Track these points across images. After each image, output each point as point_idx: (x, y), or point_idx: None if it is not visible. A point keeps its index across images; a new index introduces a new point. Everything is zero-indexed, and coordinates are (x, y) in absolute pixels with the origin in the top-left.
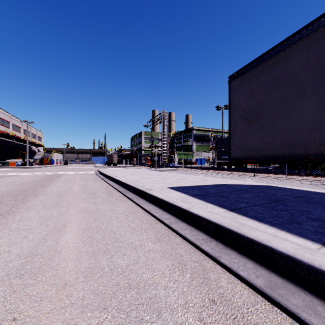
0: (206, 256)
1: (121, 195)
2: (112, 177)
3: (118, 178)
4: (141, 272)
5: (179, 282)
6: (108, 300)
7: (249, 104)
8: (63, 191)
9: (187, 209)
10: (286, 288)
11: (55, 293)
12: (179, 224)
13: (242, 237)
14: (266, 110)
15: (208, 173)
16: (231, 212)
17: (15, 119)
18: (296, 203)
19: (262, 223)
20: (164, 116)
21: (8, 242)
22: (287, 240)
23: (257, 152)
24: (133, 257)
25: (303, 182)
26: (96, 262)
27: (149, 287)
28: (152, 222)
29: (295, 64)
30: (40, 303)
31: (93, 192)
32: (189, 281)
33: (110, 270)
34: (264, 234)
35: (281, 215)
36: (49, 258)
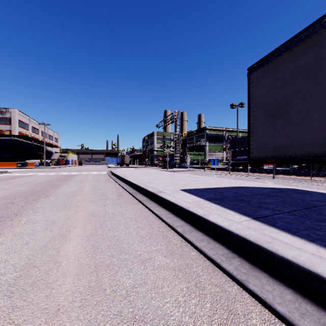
0: (229, 278)
1: (131, 197)
2: (123, 178)
3: (129, 179)
4: (149, 298)
5: (197, 316)
6: None
7: (272, 98)
8: (74, 192)
9: (203, 216)
10: None
11: (44, 323)
12: (193, 233)
13: (275, 257)
14: (294, 103)
15: (222, 174)
16: (255, 220)
17: (34, 122)
18: None
19: (297, 237)
20: (176, 115)
21: (8, 249)
22: None
23: (282, 151)
24: (141, 275)
25: None
26: (97, 280)
27: (159, 320)
28: (163, 229)
29: None
30: None
31: (103, 193)
32: (210, 315)
33: (113, 292)
34: (304, 254)
35: (318, 227)
36: (46, 271)
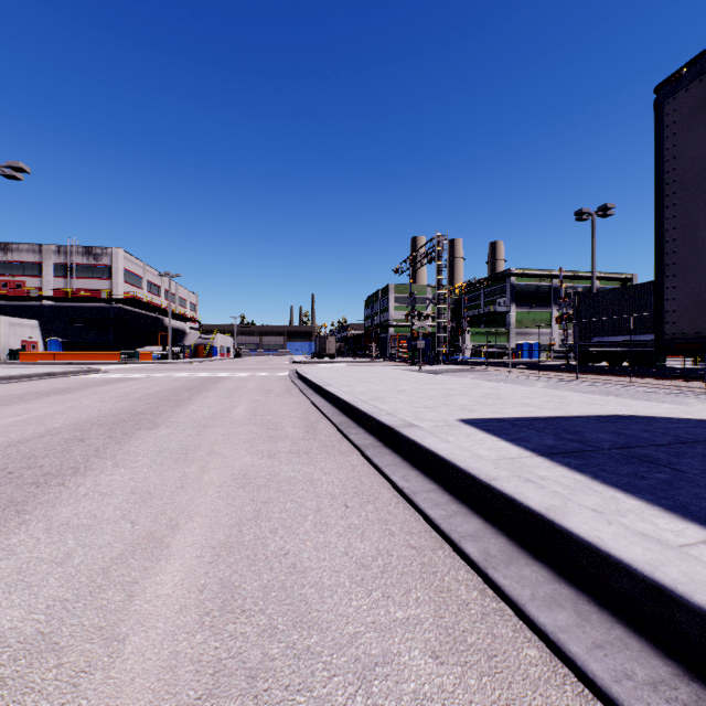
0: None
1: (337, 434)
2: (320, 388)
3: (333, 389)
4: None
5: None
6: None
7: None
8: (212, 418)
9: (547, 514)
10: None
11: None
12: (518, 568)
13: None
14: None
15: (558, 381)
16: None
17: (152, 272)
18: None
19: None
20: (441, 244)
21: (16, 574)
22: None
23: None
24: None
25: None
26: None
27: None
28: (422, 540)
29: None
30: None
31: (273, 422)
32: None
33: None
34: None
35: None
36: (74, 674)
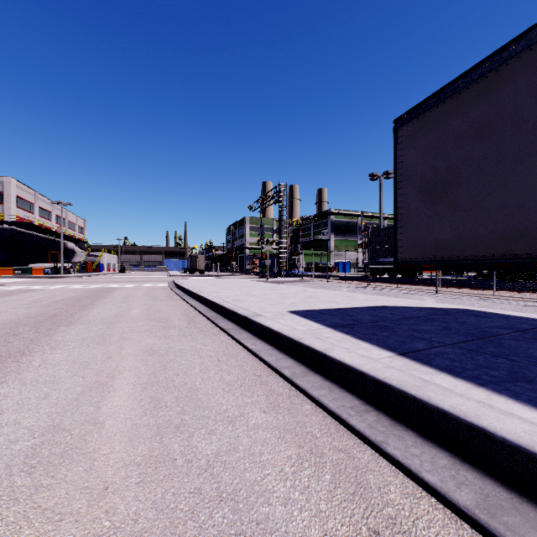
0: (359, 440)
1: (210, 323)
2: (195, 294)
3: (205, 295)
4: (241, 469)
5: (311, 491)
6: (181, 523)
7: (430, 168)
8: (115, 317)
9: (323, 351)
10: (518, 511)
11: (87, 506)
12: (308, 377)
13: (427, 407)
14: (463, 177)
15: (356, 287)
16: (402, 357)
17: (43, 199)
18: (518, 342)
19: (461, 379)
20: (282, 191)
21: (17, 405)
22: (514, 415)
23: (445, 250)
24: (228, 439)
25: (525, 303)
26: (163, 447)
27: (256, 499)
28: (262, 372)
29: (518, 93)
30: (59, 525)
31: (163, 318)
32: (330, 489)
33: (187, 463)
34: (467, 402)
35: (494, 365)
36: (82, 436)
